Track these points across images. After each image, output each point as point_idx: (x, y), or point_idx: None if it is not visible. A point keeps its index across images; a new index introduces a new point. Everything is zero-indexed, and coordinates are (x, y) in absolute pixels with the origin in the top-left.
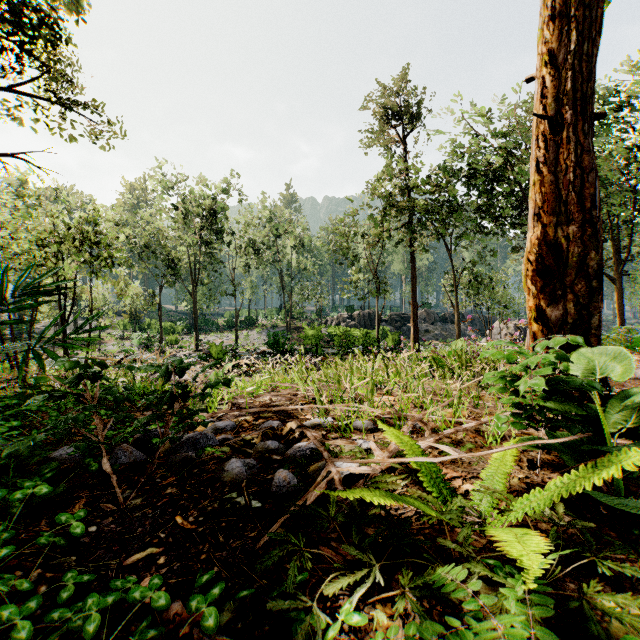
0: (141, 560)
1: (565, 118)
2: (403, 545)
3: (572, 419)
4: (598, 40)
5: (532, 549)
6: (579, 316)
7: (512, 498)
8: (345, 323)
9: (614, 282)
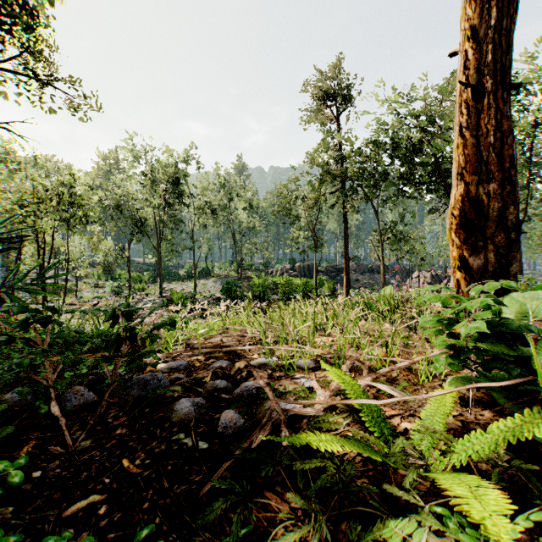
0: (81, 510)
1: (486, 87)
2: (349, 493)
3: (504, 360)
4: (515, 18)
5: (494, 508)
6: (499, 265)
7: (452, 438)
8: (288, 273)
9: None
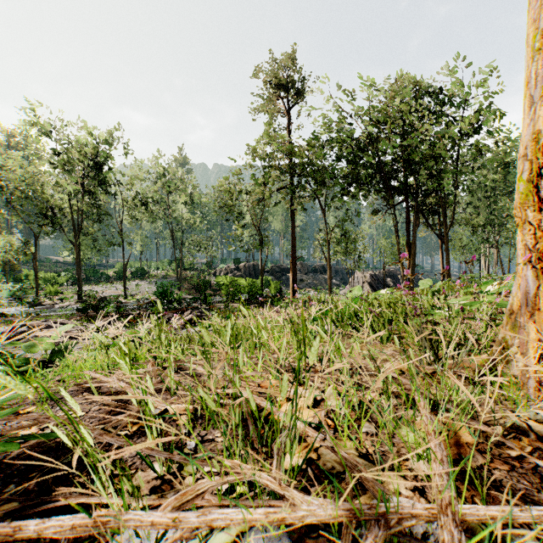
0: None
1: None
2: None
3: None
4: None
5: None
6: None
7: None
8: (232, 273)
9: (444, 241)
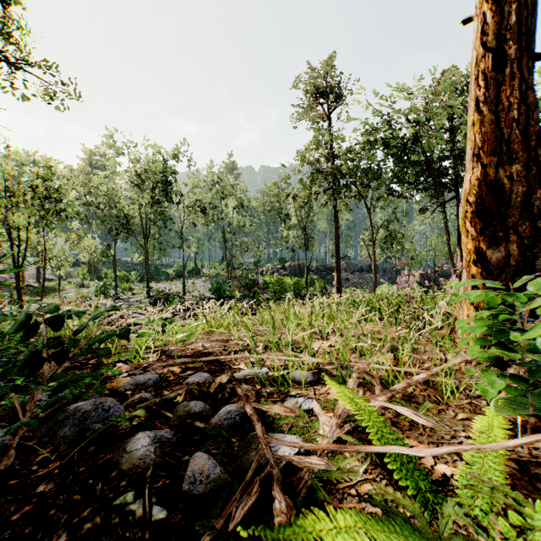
0: None
1: (507, 54)
2: None
3: None
4: None
5: None
6: (522, 258)
7: (523, 500)
8: (278, 273)
9: None
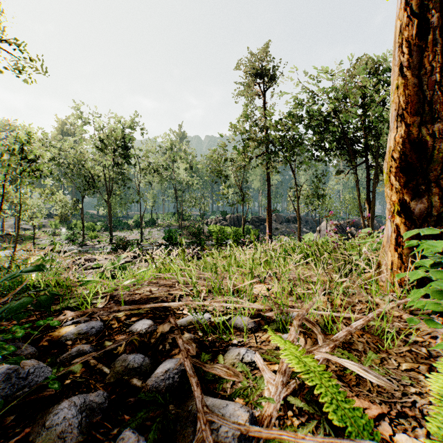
0: None
1: (429, 23)
2: None
3: None
4: None
5: None
6: None
7: None
8: (220, 223)
9: None
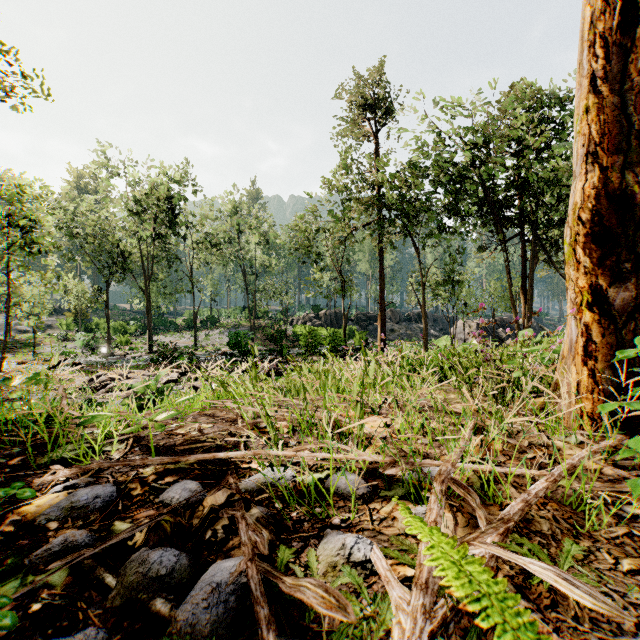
0: None
1: (638, 8)
2: None
3: None
4: None
5: None
6: None
7: None
8: (311, 322)
9: None
